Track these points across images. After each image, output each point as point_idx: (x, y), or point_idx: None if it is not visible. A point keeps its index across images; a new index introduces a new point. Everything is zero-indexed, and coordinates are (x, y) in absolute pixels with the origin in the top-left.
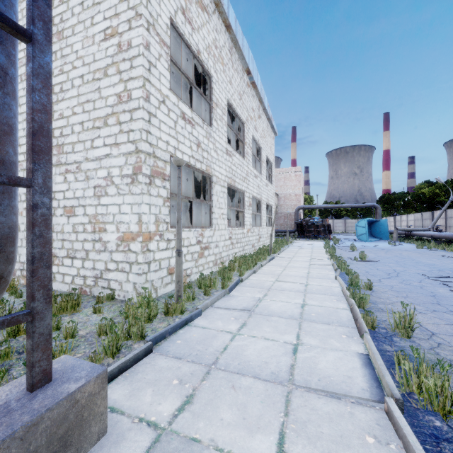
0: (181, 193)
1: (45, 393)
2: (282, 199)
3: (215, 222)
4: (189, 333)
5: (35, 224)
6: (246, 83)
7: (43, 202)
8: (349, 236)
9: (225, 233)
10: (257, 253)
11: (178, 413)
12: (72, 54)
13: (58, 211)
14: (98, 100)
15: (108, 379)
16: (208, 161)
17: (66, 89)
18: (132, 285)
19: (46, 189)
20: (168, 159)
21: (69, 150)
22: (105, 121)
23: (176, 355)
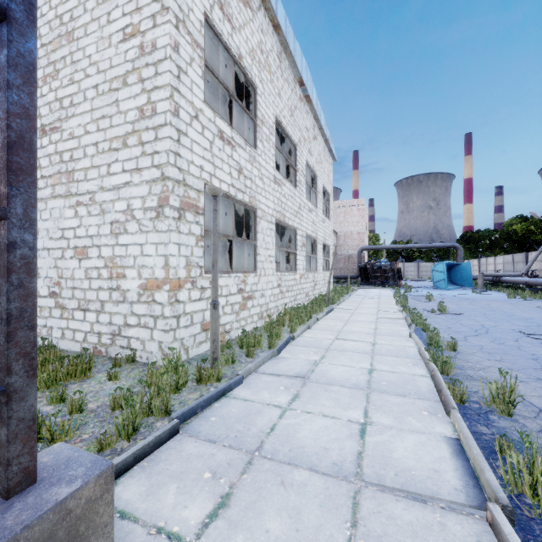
0: (220, 231)
1: (25, 502)
2: (342, 239)
3: (261, 266)
4: (226, 406)
5: (11, 270)
6: (299, 97)
7: (24, 240)
8: (423, 282)
9: (273, 280)
10: (312, 304)
11: (210, 521)
12: (84, 60)
13: (67, 253)
14: (116, 115)
15: (120, 470)
16: (252, 191)
17: (78, 103)
18: (157, 344)
19: (28, 222)
20: (202, 188)
21: (81, 177)
22: (125, 141)
23: (209, 437)
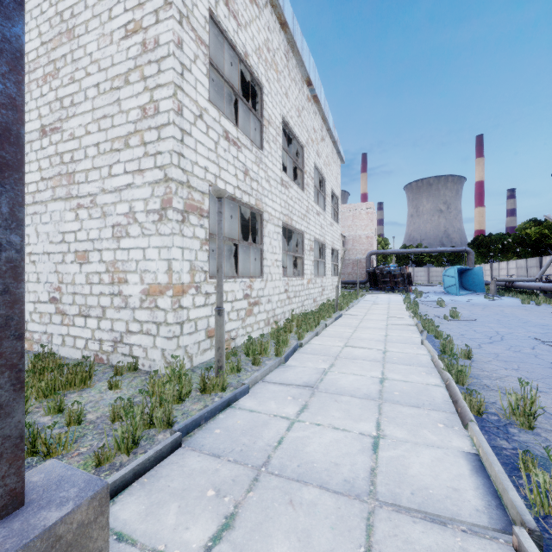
0: (225, 235)
1: (10, 528)
2: (350, 243)
3: (267, 271)
4: (232, 418)
5: None
6: (306, 97)
7: (10, 242)
8: (433, 287)
9: (280, 285)
10: (320, 310)
11: (213, 545)
12: (85, 58)
13: (68, 257)
14: (118, 114)
15: (118, 487)
16: (258, 194)
17: (78, 102)
18: (160, 352)
19: (15, 222)
20: (206, 190)
21: (82, 179)
22: (126, 141)
23: (213, 451)
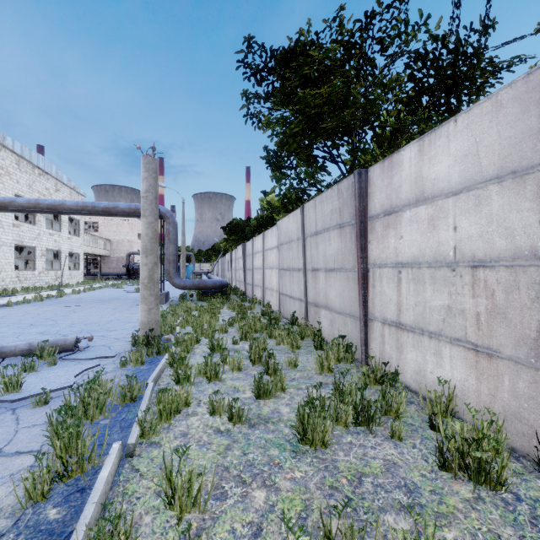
0: None
1: None
2: (115, 244)
3: (2, 267)
4: None
5: None
6: (38, 174)
7: None
8: None
9: (12, 274)
10: (42, 286)
11: None
12: None
13: None
14: None
15: None
16: None
17: None
18: None
19: None
20: None
21: None
22: None
23: None
